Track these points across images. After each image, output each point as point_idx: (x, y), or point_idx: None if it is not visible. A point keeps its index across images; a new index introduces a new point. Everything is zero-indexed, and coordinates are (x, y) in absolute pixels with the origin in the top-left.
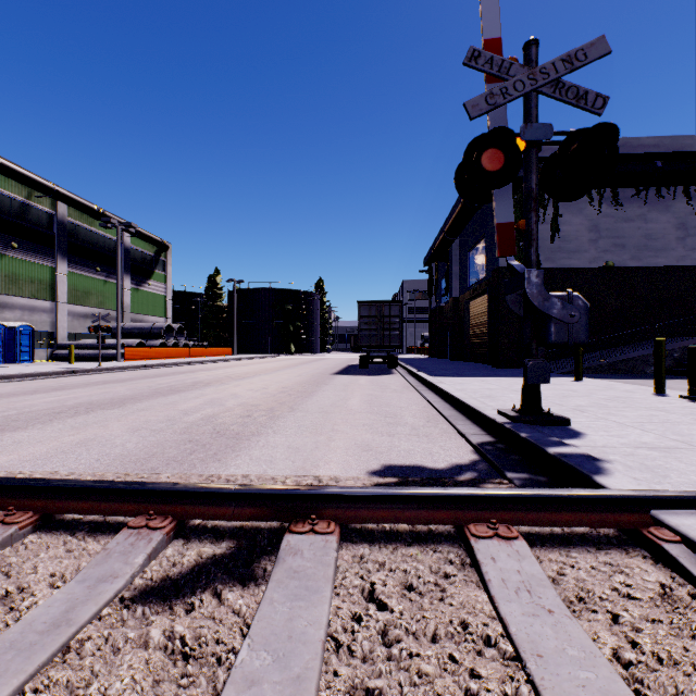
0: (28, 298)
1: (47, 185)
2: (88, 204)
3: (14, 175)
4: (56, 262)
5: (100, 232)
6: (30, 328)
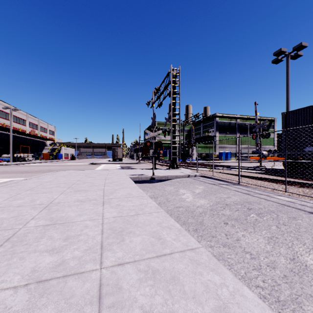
0: (230, 145)
1: (234, 116)
2: (244, 117)
3: (227, 117)
4: (236, 135)
5: (248, 122)
6: (230, 152)
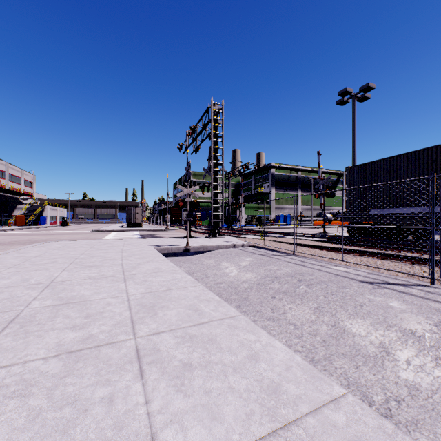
0: (290, 205)
1: (294, 168)
2: (307, 169)
3: (286, 169)
4: (297, 192)
5: (312, 176)
6: (290, 215)
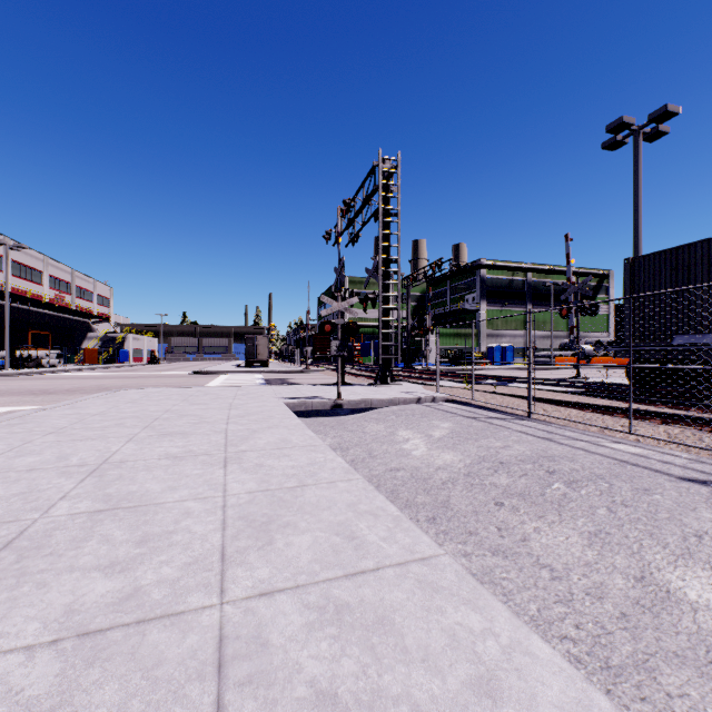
0: (512, 330)
1: (520, 267)
2: (543, 268)
3: (505, 269)
4: (525, 307)
5: (552, 281)
6: (512, 347)
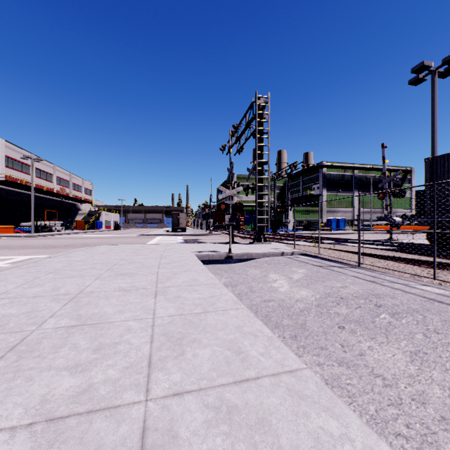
0: (344, 208)
1: (349, 166)
2: (365, 167)
3: (339, 167)
4: (353, 193)
5: (371, 175)
6: (344, 219)
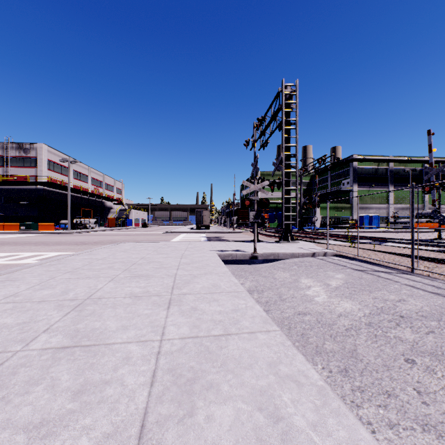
0: (377, 204)
1: (383, 159)
2: (402, 159)
3: (372, 161)
4: (388, 188)
5: (409, 168)
6: (377, 216)
